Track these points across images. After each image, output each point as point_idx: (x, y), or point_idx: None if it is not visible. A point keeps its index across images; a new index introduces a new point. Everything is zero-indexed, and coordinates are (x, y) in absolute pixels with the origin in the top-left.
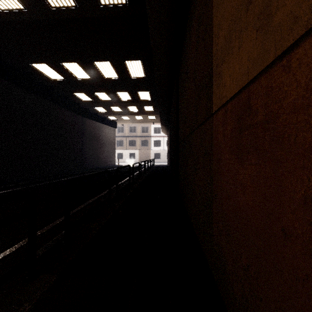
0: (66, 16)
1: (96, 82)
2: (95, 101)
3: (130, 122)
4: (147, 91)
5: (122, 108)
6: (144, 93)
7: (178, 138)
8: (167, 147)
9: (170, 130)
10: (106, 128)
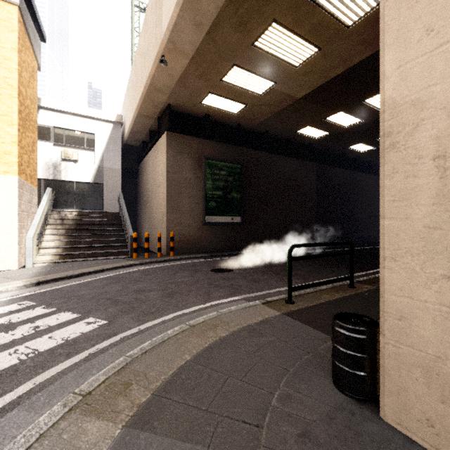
0: None
1: None
2: None
3: None
4: None
5: None
6: None
7: None
8: None
9: None
10: None
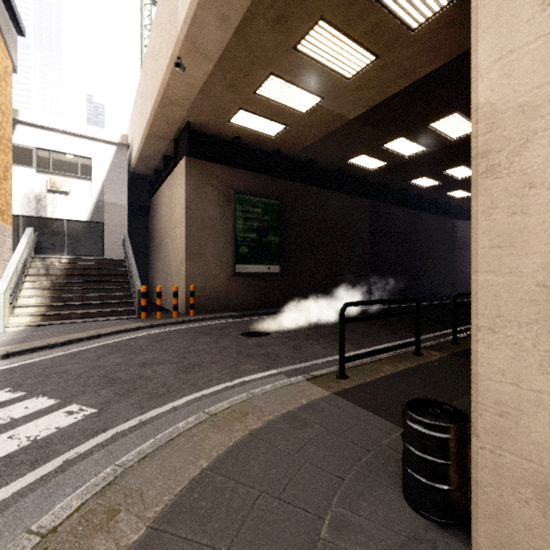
0: (465, 139)
1: None
2: None
3: None
4: None
5: None
6: None
7: None
8: None
9: None
10: None
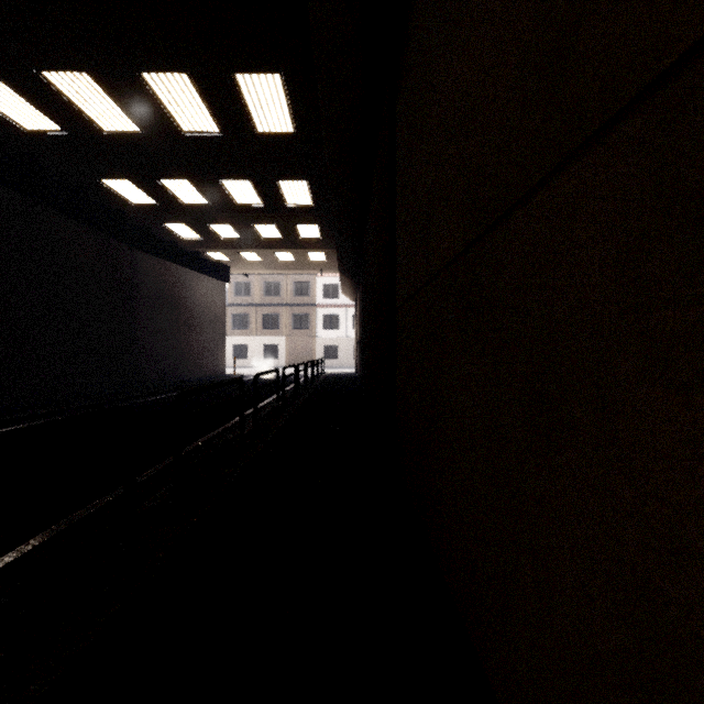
0: None
1: (158, 144)
2: (165, 207)
3: (264, 267)
4: (304, 180)
5: (239, 230)
6: (294, 186)
7: (394, 292)
8: (355, 330)
9: (365, 282)
10: (200, 282)
